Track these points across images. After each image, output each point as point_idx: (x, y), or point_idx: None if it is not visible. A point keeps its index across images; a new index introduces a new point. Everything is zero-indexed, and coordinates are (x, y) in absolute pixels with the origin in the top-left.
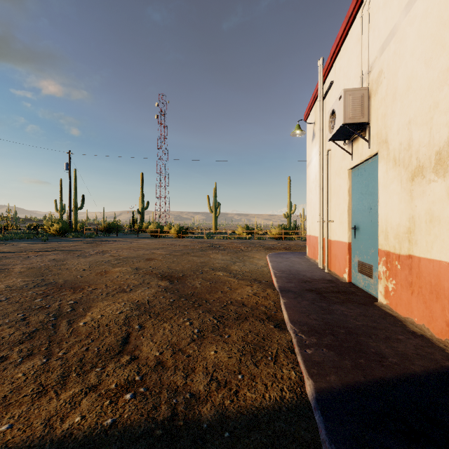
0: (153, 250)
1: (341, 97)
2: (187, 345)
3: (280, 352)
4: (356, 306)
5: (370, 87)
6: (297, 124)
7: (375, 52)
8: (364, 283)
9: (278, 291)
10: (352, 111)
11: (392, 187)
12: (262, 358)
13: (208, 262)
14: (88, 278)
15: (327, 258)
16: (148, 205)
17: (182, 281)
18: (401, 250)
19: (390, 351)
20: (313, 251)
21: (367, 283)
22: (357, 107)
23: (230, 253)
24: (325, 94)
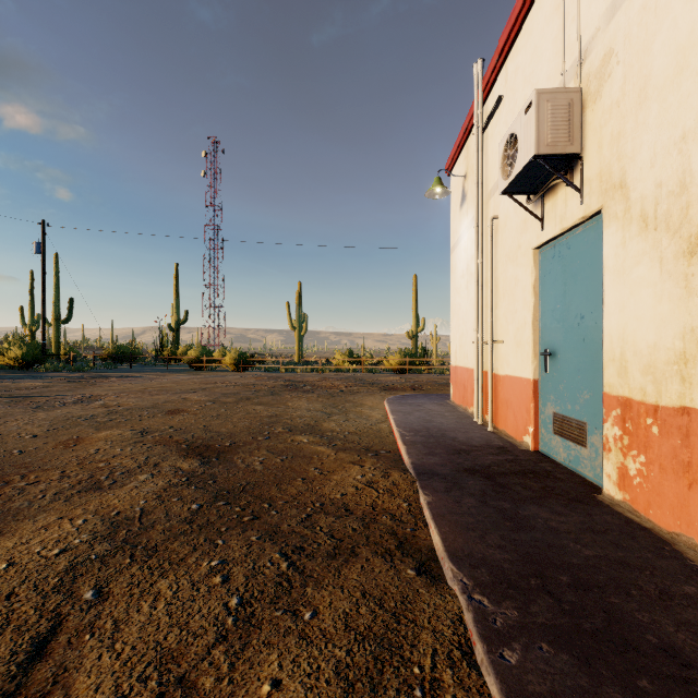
0: (186, 394)
1: (531, 106)
2: (204, 658)
3: (441, 664)
4: (566, 506)
5: (584, 88)
6: (437, 176)
7: (596, 21)
8: (567, 454)
9: (412, 475)
10: (552, 131)
11: (638, 273)
12: (398, 696)
13: (283, 414)
14: (35, 455)
15: (491, 406)
16: (187, 316)
17: (228, 457)
18: (661, 397)
19: (691, 641)
20: (463, 393)
21: (573, 456)
22: (561, 125)
23: (322, 398)
24: (487, 121)
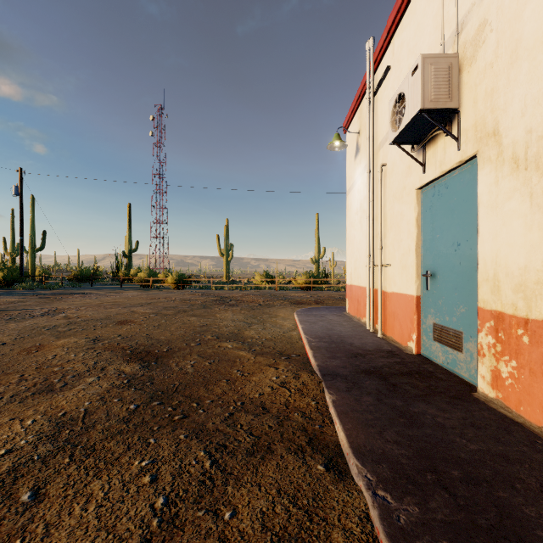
0: (134, 308)
1: (417, 68)
2: None
3: None
4: (449, 403)
5: (461, 54)
6: (337, 133)
7: None
8: (445, 357)
9: (319, 376)
10: (435, 89)
11: (509, 207)
12: None
13: (212, 324)
14: (1, 360)
15: (381, 317)
16: (138, 245)
17: (164, 361)
18: (532, 312)
19: None
20: (357, 306)
21: (451, 359)
22: (442, 84)
23: (244, 310)
24: (377, 87)
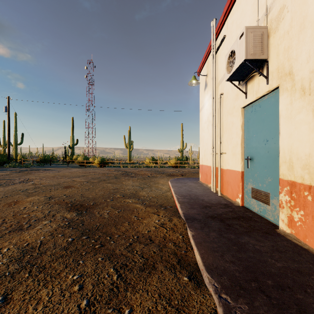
0: (75, 178)
1: (242, 35)
2: None
3: None
4: (262, 236)
5: (269, 27)
6: (194, 75)
7: None
8: (259, 208)
9: (183, 220)
10: (253, 47)
11: (299, 117)
12: None
13: (120, 188)
14: None
15: (220, 184)
16: (77, 142)
17: (91, 211)
18: (313, 181)
19: None
20: (206, 177)
21: (262, 209)
22: (257, 44)
23: (139, 179)
24: (218, 48)
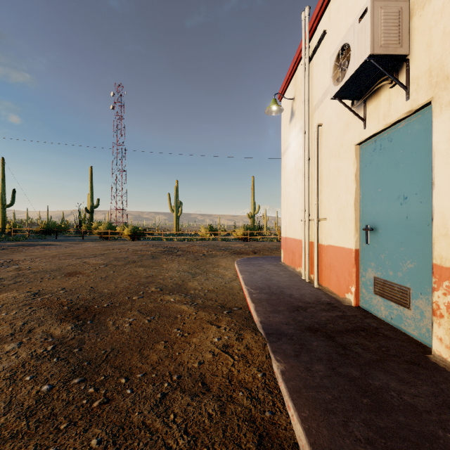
0: (87, 259)
1: (365, 13)
2: None
3: None
4: (408, 371)
5: None
6: (274, 98)
7: None
8: (389, 312)
9: (263, 336)
10: (385, 34)
11: None
12: None
13: (158, 275)
14: None
15: (317, 269)
16: (99, 202)
17: (101, 319)
18: None
19: None
20: (292, 257)
21: (396, 314)
22: (392, 29)
23: (189, 260)
24: (313, 53)
